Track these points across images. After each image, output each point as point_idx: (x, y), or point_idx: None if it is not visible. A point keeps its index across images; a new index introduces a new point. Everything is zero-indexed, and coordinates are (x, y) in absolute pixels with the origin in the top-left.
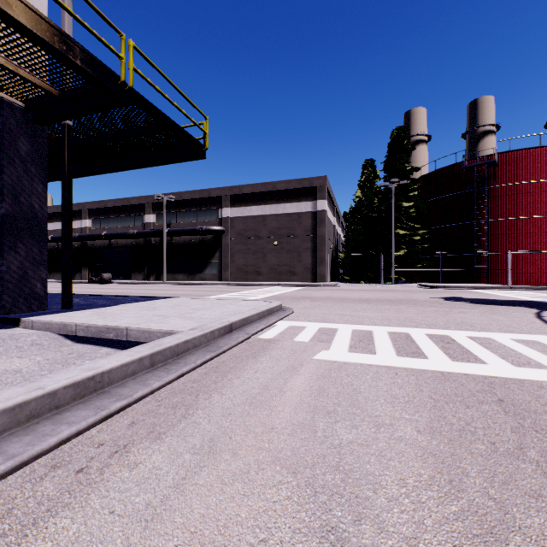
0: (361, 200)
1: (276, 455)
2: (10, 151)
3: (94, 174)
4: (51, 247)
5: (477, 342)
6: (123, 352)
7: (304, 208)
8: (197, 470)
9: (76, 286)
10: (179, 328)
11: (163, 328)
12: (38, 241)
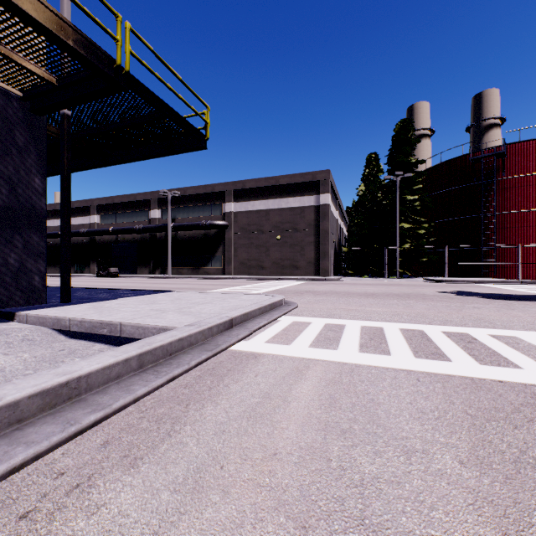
0: (365, 194)
1: (279, 496)
2: (7, 141)
3: (96, 167)
4: None
5: (502, 341)
6: (108, 352)
7: (307, 203)
8: (174, 519)
9: (84, 280)
10: (175, 324)
11: (158, 324)
12: (36, 233)
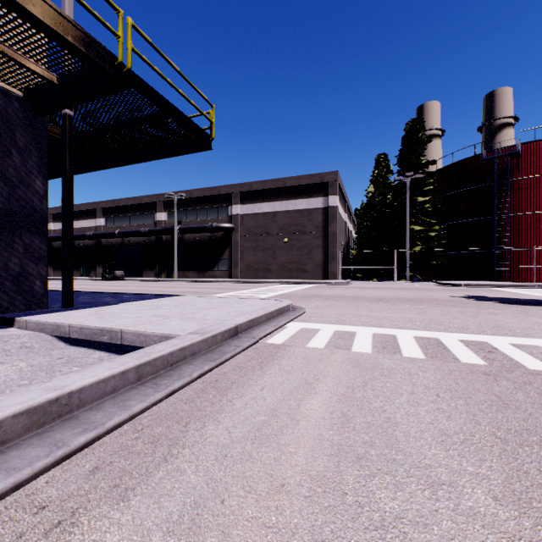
0: (374, 195)
1: (288, 540)
2: (7, 142)
3: (100, 169)
4: None
5: (525, 351)
6: (104, 363)
7: (315, 205)
8: None
9: (89, 283)
10: (177, 331)
11: (160, 331)
12: (38, 236)
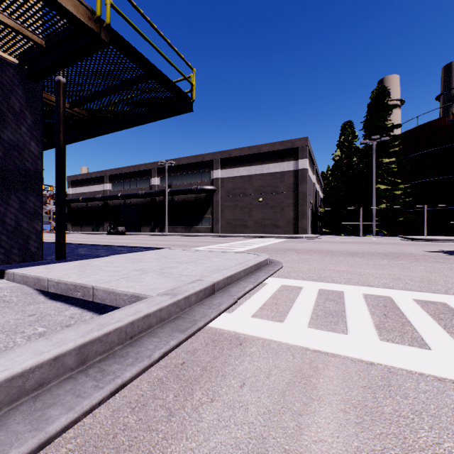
0: (341, 158)
1: None
2: (3, 106)
3: (96, 136)
4: (82, 206)
5: None
6: (37, 342)
7: (287, 168)
8: None
9: (96, 237)
10: (148, 291)
11: (130, 290)
12: (32, 194)
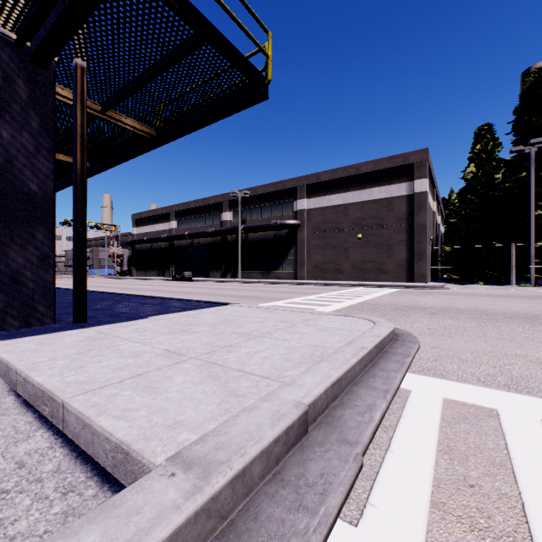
0: (476, 176)
1: None
2: None
3: (141, 153)
4: (147, 247)
5: None
6: None
7: (396, 192)
8: None
9: (159, 284)
10: (154, 434)
11: (119, 427)
12: (40, 229)
